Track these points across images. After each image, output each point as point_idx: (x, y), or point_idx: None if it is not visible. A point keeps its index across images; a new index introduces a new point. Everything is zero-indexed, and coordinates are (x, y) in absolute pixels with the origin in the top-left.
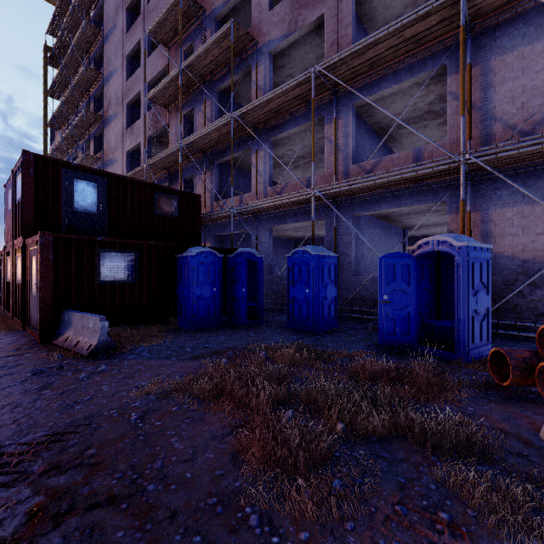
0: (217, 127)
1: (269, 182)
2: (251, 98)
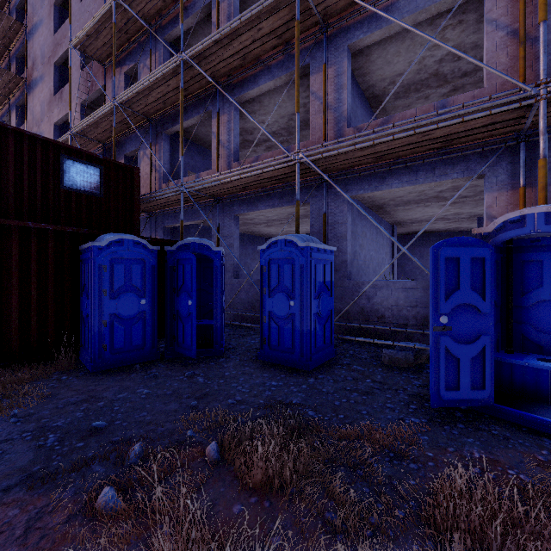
0: (162, 78)
1: (235, 155)
2: None
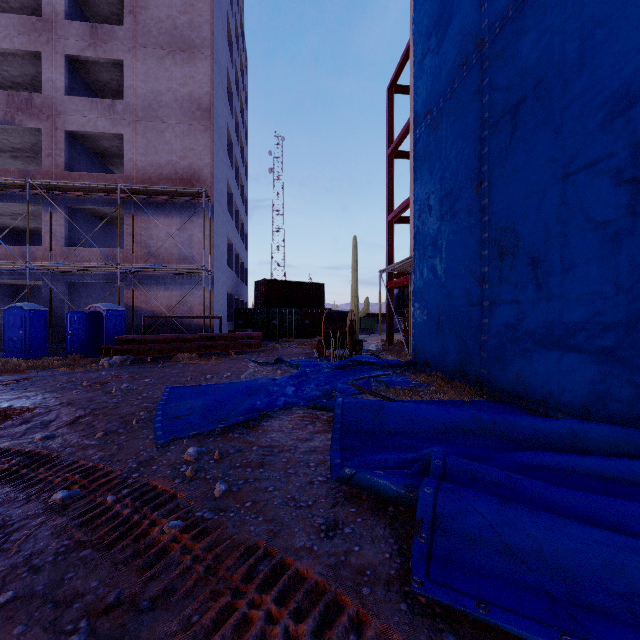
0: None
1: None
2: None
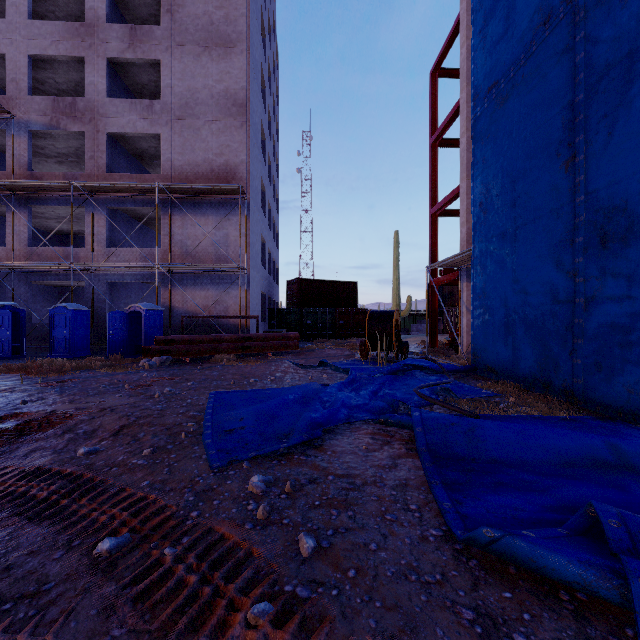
0: None
1: (29, 242)
2: (1, 143)
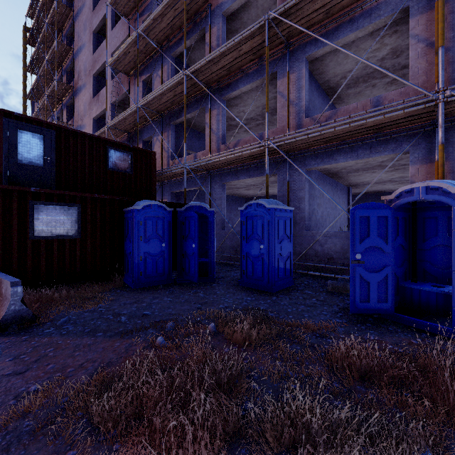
0: (171, 87)
1: (222, 139)
2: None
